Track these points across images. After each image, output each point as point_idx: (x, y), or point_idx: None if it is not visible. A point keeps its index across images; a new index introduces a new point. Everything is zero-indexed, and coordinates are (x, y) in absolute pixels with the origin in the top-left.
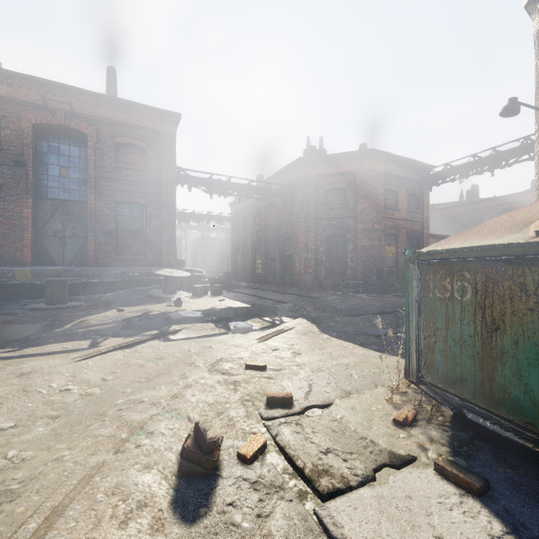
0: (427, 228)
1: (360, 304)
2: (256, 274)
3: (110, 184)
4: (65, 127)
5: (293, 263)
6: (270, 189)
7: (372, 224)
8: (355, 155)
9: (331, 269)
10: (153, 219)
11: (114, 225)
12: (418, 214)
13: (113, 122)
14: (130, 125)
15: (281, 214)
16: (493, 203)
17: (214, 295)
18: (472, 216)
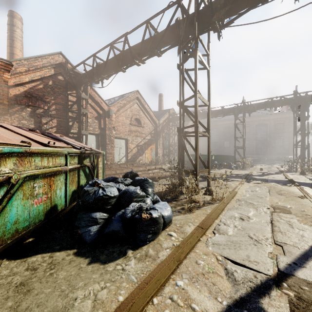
0: None
1: None
2: None
3: (273, 134)
4: (262, 123)
5: None
6: None
7: None
8: None
9: None
10: (286, 142)
11: (274, 145)
12: None
13: (274, 119)
14: (278, 118)
15: None
16: None
17: None
18: None
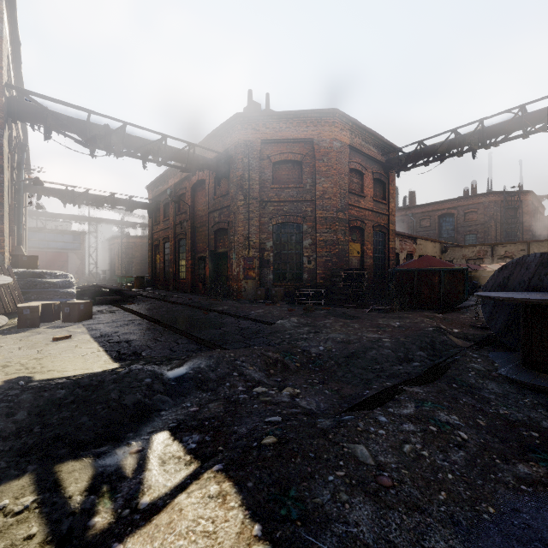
0: (393, 223)
1: (355, 341)
2: (180, 279)
3: None
4: None
5: (229, 263)
6: (195, 155)
7: (336, 211)
8: (314, 116)
9: (281, 272)
10: None
11: None
12: (384, 205)
13: None
14: None
15: (213, 196)
16: (432, 208)
17: (69, 320)
18: (412, 221)
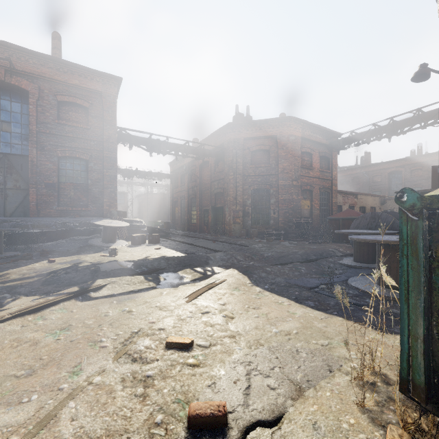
0: (335, 185)
1: (285, 252)
2: (192, 223)
3: (52, 139)
4: (5, 83)
5: (224, 214)
6: (204, 150)
7: (291, 181)
8: (277, 121)
9: (256, 219)
10: (95, 173)
11: (57, 178)
12: (328, 173)
13: (55, 81)
14: (72, 84)
15: (213, 172)
16: (382, 167)
17: (151, 243)
18: (366, 177)
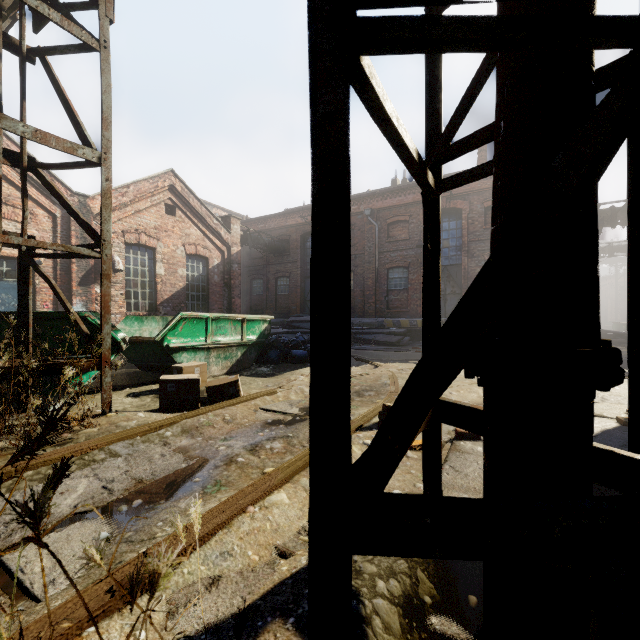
0: None
1: None
2: None
3: (480, 245)
4: (446, 209)
5: None
6: None
7: None
8: None
9: None
10: None
11: None
12: None
13: (482, 191)
14: None
15: None
16: None
17: None
18: None
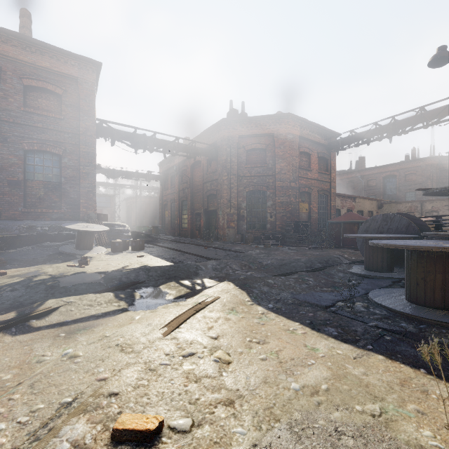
0: (334, 188)
1: (287, 259)
2: (183, 228)
3: (17, 129)
4: None
5: (217, 217)
6: (195, 148)
7: (289, 182)
8: (274, 118)
9: (252, 223)
10: (70, 170)
11: (22, 175)
12: (326, 175)
13: (20, 62)
14: (41, 67)
15: (206, 172)
16: (377, 171)
17: (135, 250)
18: (361, 181)
